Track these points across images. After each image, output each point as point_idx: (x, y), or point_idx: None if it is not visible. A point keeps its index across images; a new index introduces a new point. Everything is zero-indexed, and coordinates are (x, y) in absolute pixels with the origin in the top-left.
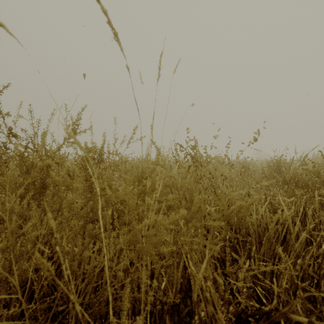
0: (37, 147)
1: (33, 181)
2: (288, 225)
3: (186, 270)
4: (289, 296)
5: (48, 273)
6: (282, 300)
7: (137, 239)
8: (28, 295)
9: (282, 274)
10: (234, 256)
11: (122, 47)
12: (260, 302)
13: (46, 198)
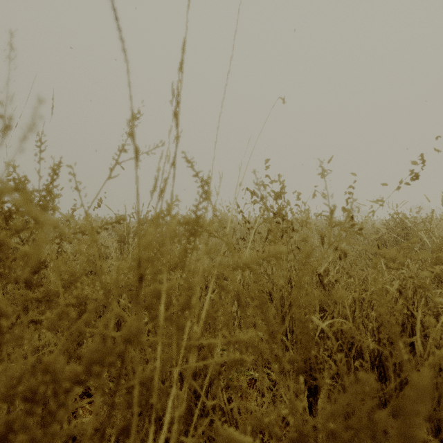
0: None
1: None
2: None
3: None
4: None
5: None
6: None
7: None
8: None
9: None
10: None
11: None
12: None
13: None
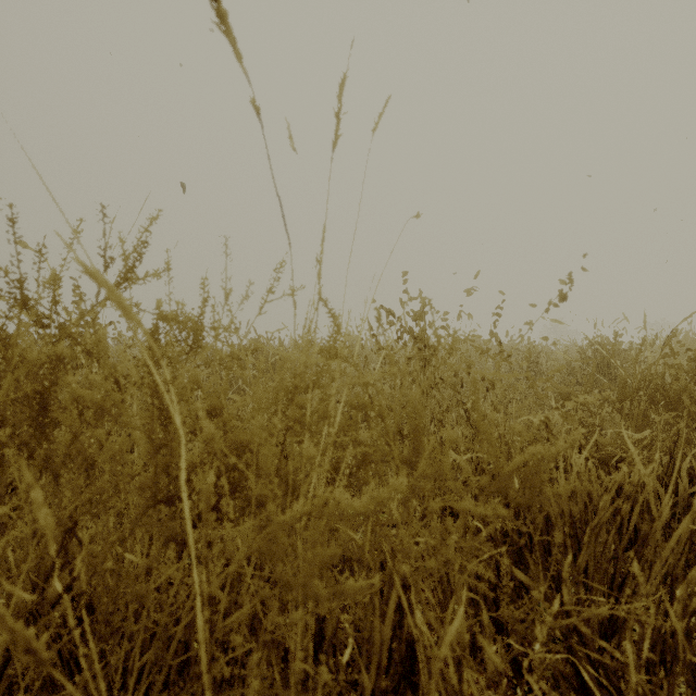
0: (36, 313)
1: (25, 397)
2: (636, 494)
3: (405, 620)
4: (658, 681)
5: (28, 657)
6: (642, 691)
7: (278, 552)
8: (1, 691)
9: (639, 624)
10: (520, 576)
11: (239, 51)
12: (585, 693)
13: (48, 441)
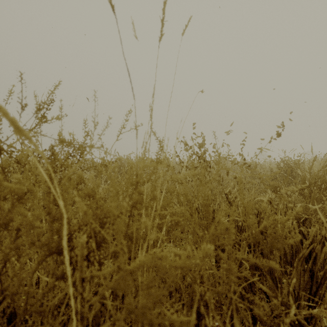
0: None
1: None
2: (314, 237)
3: (202, 321)
4: None
5: None
6: None
7: (125, 291)
8: None
9: None
10: (263, 288)
11: None
12: None
13: None
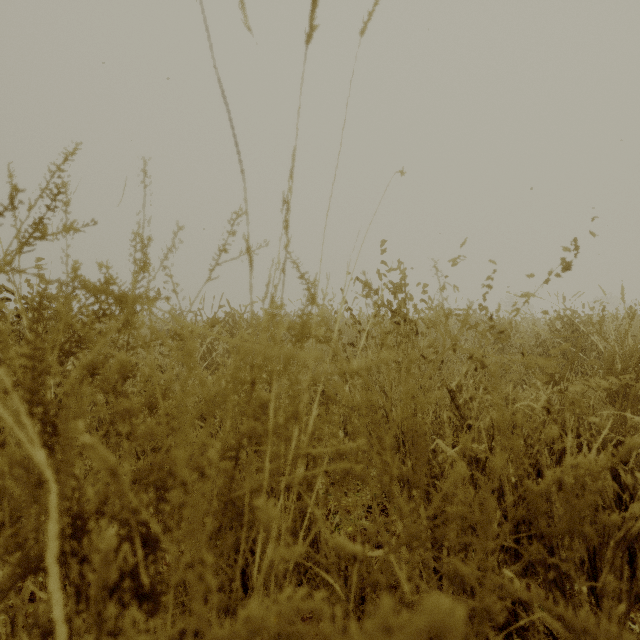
0: None
1: None
2: (636, 481)
3: None
4: None
5: None
6: None
7: None
8: None
9: None
10: (546, 619)
11: None
12: None
13: None
